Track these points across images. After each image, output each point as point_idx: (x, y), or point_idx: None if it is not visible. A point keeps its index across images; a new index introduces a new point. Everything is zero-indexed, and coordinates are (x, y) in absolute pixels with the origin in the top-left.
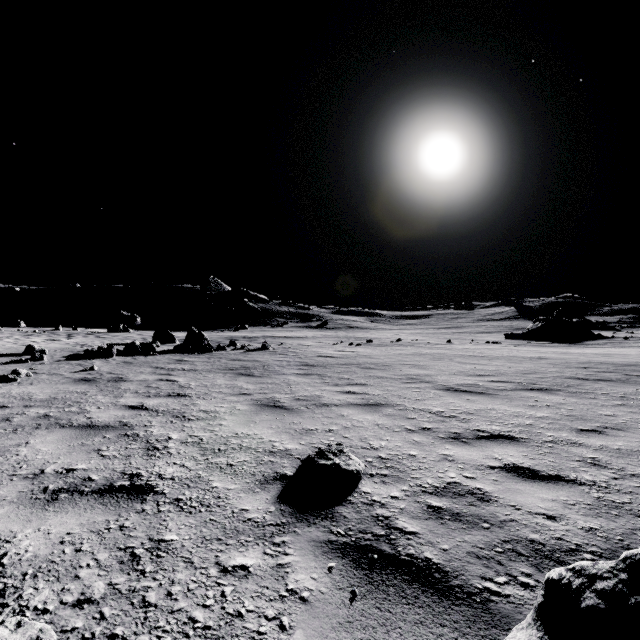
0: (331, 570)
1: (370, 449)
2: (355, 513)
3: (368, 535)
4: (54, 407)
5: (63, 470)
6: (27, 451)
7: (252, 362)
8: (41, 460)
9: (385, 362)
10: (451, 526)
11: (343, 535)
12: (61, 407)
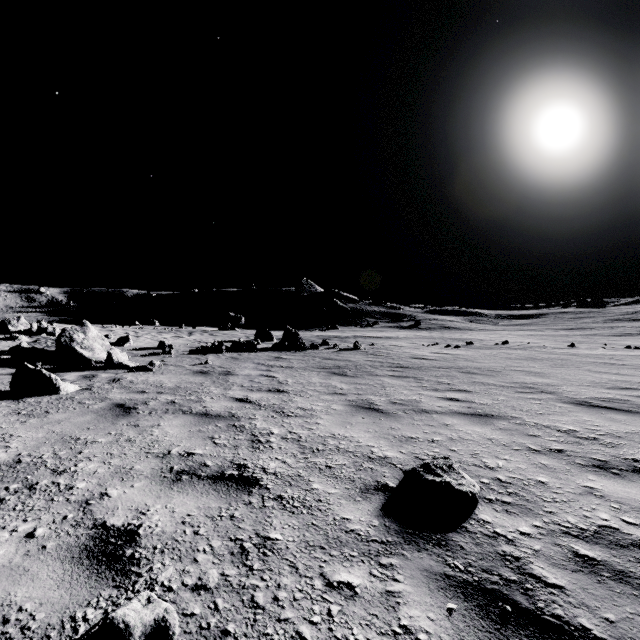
0: (451, 613)
1: (484, 468)
2: (474, 545)
3: (494, 577)
4: (178, 395)
5: (185, 453)
6: (158, 432)
7: (344, 362)
8: (168, 442)
9: (491, 367)
10: (614, 588)
11: (462, 570)
12: (183, 395)
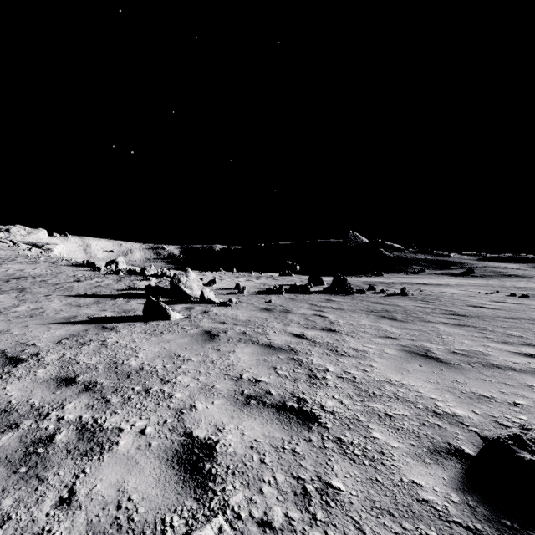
0: None
1: None
2: None
3: None
4: (249, 327)
5: (253, 379)
6: (233, 357)
7: (392, 306)
8: (241, 367)
9: None
10: None
11: None
12: (252, 328)
